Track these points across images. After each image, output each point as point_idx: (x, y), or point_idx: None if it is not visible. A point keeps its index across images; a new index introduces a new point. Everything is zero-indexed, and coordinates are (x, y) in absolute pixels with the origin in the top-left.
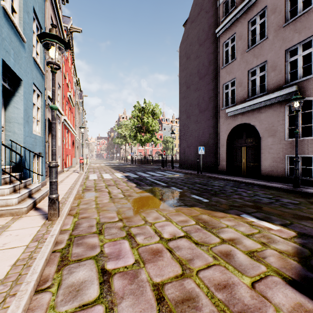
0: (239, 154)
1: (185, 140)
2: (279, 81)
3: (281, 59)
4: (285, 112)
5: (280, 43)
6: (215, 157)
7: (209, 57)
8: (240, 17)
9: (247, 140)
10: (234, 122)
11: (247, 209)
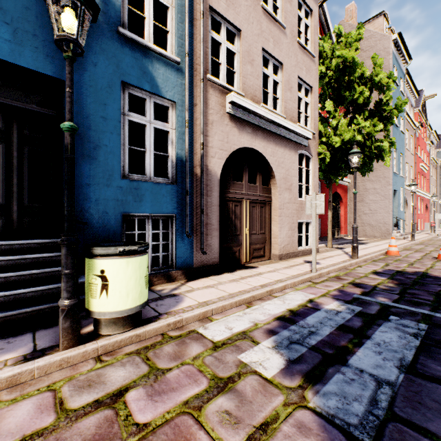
0: None
1: None
2: None
3: None
4: None
5: None
6: None
7: None
8: None
9: None
10: None
11: None
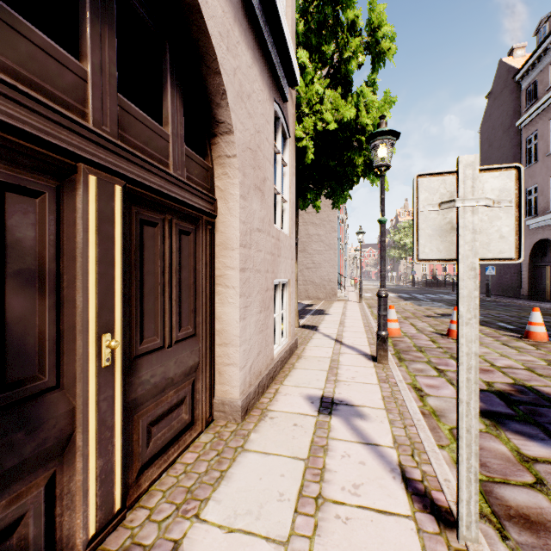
0: (543, 275)
1: None
2: None
3: None
4: None
5: None
6: (519, 278)
7: (513, 150)
8: (541, 113)
9: (550, 258)
10: (536, 237)
11: None
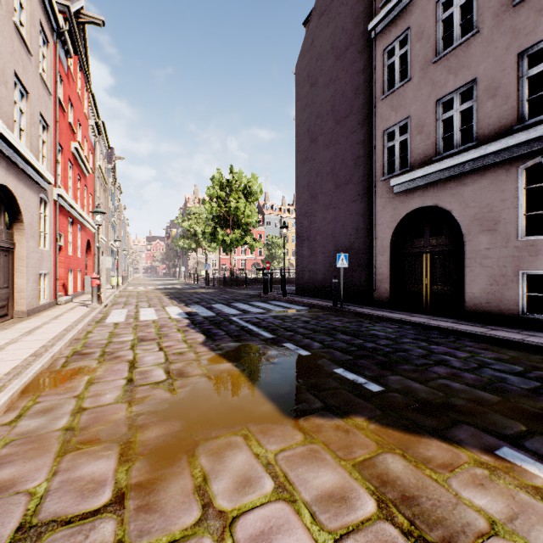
0: (416, 269)
1: (308, 241)
2: (504, 119)
3: (510, 72)
4: (519, 181)
5: (507, 40)
6: (367, 273)
7: (355, 80)
8: None
9: (434, 241)
10: (408, 205)
11: (495, 419)
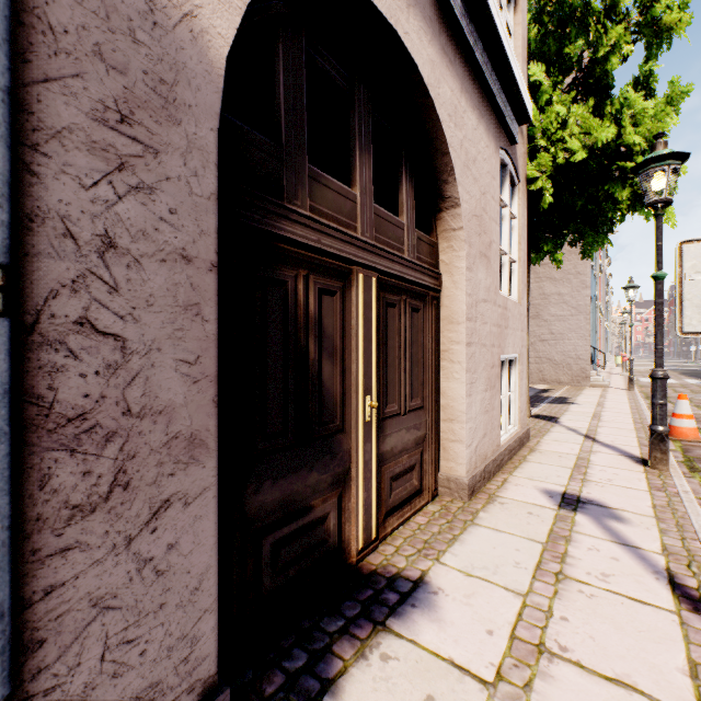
0: None
1: None
2: None
3: None
4: None
5: None
6: None
7: None
8: None
9: None
10: None
11: None
